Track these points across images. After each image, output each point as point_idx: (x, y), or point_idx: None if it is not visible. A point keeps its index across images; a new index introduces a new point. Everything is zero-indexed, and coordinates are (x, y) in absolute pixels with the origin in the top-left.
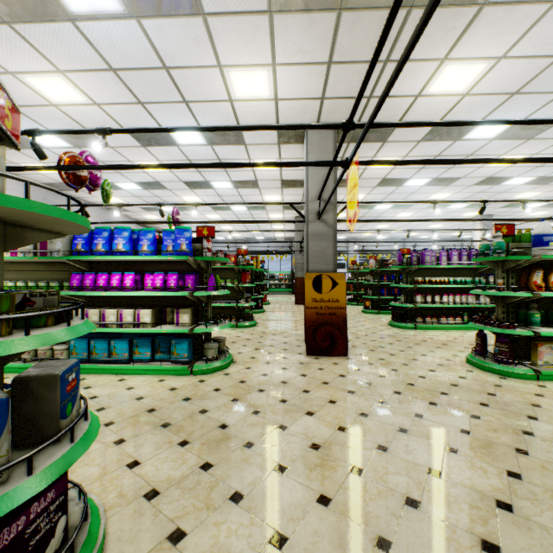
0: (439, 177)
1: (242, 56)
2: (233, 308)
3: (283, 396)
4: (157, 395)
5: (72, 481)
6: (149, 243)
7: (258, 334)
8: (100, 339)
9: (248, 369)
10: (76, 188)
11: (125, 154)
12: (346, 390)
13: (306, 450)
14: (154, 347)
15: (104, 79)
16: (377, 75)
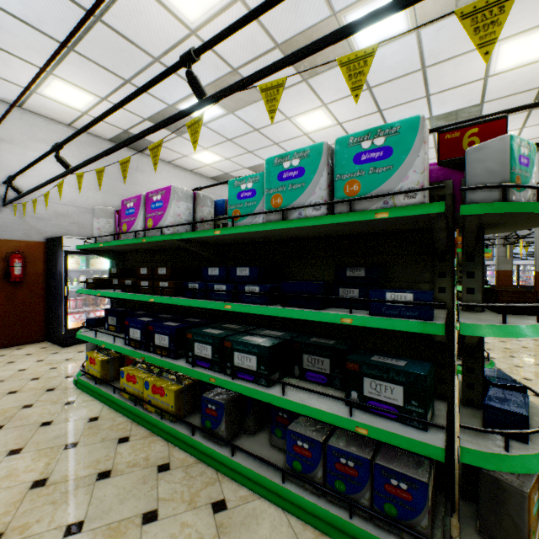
0: None
1: None
2: None
3: None
4: None
5: None
6: None
7: None
8: None
9: None
10: None
11: None
12: None
13: None
14: None
15: None
16: None
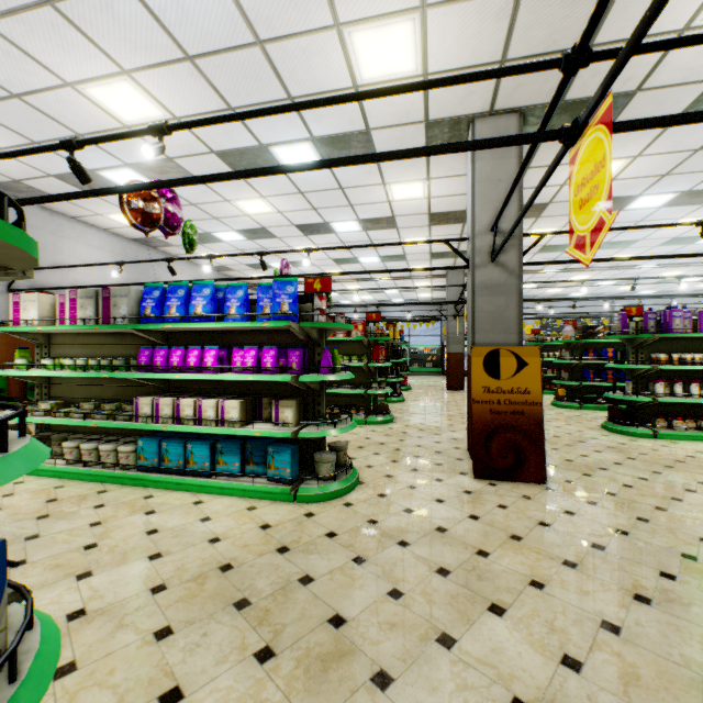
0: (693, 189)
1: None
2: (361, 396)
3: (442, 560)
4: (240, 536)
5: None
6: (239, 303)
7: (396, 436)
8: (174, 440)
9: (381, 497)
10: (145, 231)
11: (220, 191)
12: (559, 560)
13: None
14: (244, 455)
15: (181, 75)
16: None
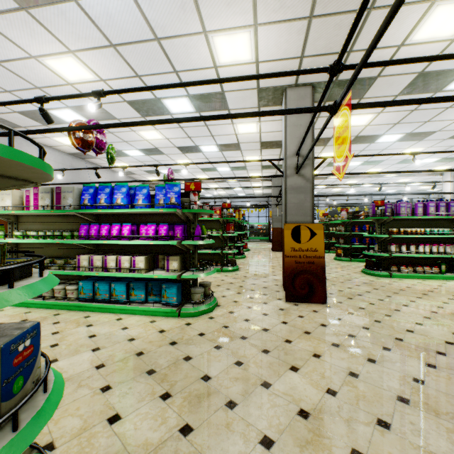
0: (413, 132)
1: (225, 19)
2: (218, 255)
3: (265, 345)
4: (147, 337)
5: (40, 449)
6: (144, 197)
7: (240, 278)
8: (103, 281)
9: (231, 313)
10: (84, 151)
11: None
12: (330, 343)
13: (293, 418)
14: (147, 290)
15: (107, 55)
16: (359, 26)
